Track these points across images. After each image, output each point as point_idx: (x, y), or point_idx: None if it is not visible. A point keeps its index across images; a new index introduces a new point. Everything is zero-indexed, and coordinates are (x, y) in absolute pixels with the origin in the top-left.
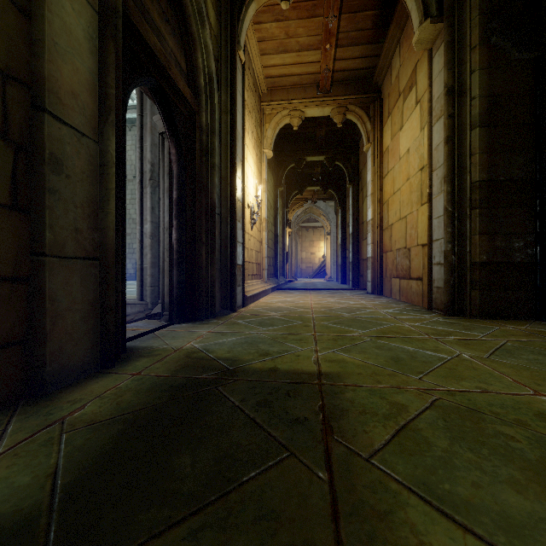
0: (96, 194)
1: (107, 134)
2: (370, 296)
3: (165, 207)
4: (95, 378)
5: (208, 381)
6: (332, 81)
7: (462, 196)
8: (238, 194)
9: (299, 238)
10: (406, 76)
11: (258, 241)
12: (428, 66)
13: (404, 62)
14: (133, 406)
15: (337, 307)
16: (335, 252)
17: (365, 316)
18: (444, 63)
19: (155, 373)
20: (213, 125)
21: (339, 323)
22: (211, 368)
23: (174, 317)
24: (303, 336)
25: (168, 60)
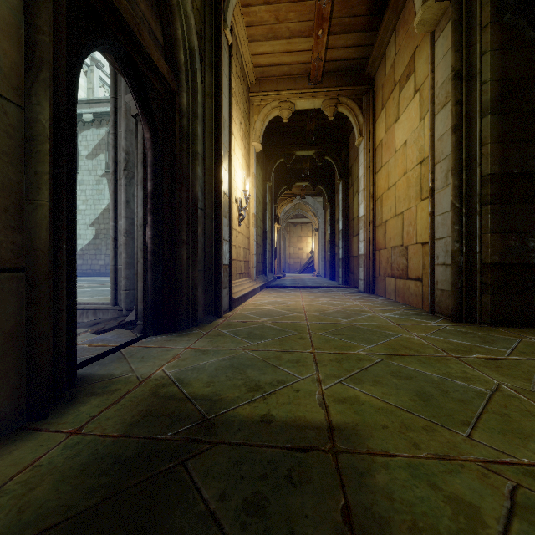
0: (20, 179)
1: (36, 96)
2: (363, 295)
3: (139, 201)
4: (12, 442)
5: (174, 448)
6: (323, 72)
7: (471, 191)
8: (224, 188)
9: (287, 234)
10: (403, 64)
11: (247, 237)
12: (431, 51)
13: (401, 50)
14: (42, 518)
15: (332, 310)
16: (324, 247)
17: (365, 324)
18: (451, 44)
19: (102, 429)
20: (195, 108)
21: (339, 334)
22: (181, 417)
23: (148, 328)
24: (300, 355)
25: (138, 24)
